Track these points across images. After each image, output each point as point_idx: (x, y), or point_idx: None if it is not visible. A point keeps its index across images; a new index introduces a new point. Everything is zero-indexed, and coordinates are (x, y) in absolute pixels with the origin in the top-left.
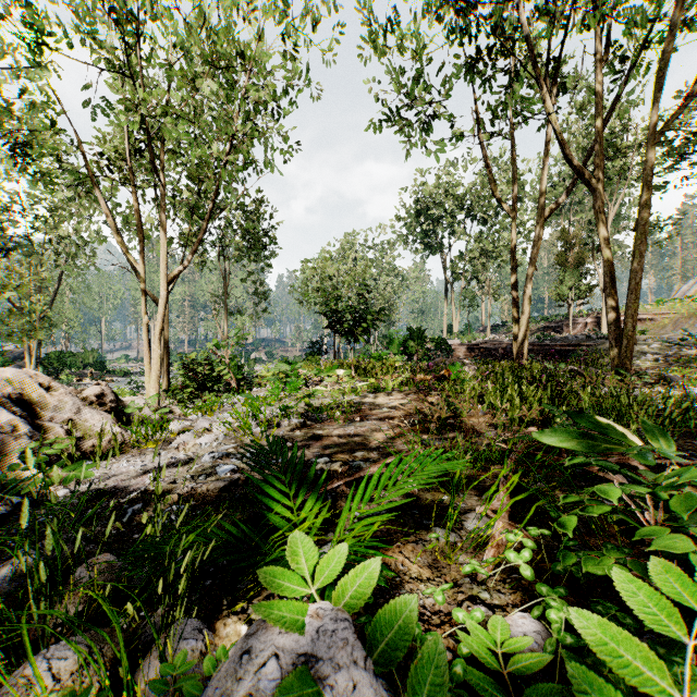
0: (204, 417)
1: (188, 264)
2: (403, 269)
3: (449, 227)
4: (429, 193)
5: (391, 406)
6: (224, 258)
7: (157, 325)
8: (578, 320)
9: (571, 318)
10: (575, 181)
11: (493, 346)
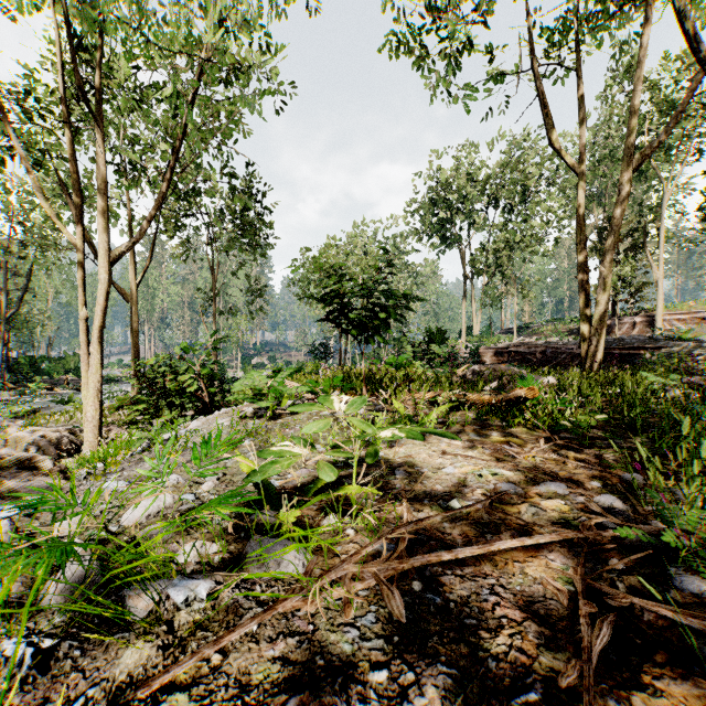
0: (82, 482)
1: (141, 237)
2: (416, 265)
3: (468, 217)
4: (448, 177)
5: (458, 483)
6: (211, 247)
7: (95, 319)
8: (624, 320)
9: (616, 317)
10: (678, 115)
11: (528, 350)
